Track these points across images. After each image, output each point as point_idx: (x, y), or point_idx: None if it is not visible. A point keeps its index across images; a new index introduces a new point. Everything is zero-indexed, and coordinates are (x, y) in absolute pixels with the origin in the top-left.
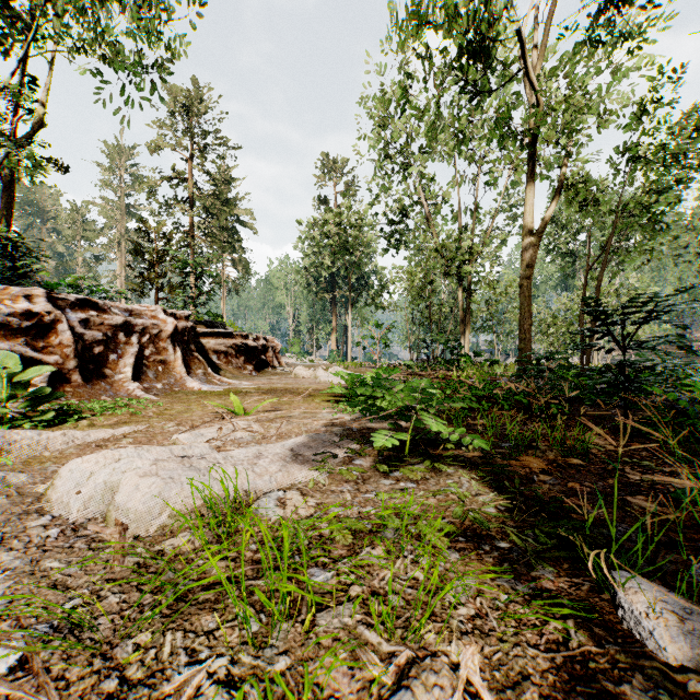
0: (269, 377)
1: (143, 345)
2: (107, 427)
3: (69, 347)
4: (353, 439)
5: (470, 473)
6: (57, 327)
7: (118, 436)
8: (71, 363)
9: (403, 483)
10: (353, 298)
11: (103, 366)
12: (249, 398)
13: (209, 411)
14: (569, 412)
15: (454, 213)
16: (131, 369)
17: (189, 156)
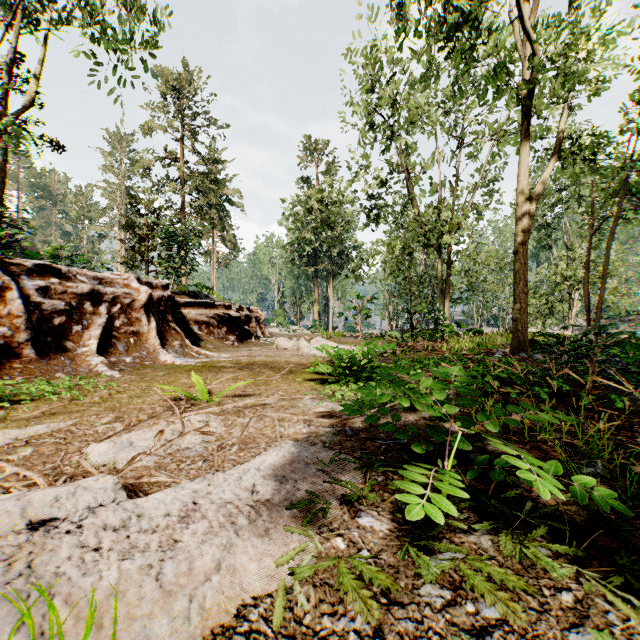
0: (250, 349)
1: (114, 315)
2: (22, 422)
3: (20, 317)
4: (352, 460)
5: (610, 580)
6: (6, 295)
7: (18, 443)
8: (23, 336)
9: (470, 604)
10: (334, 271)
11: (64, 339)
12: (222, 376)
13: (167, 395)
14: (630, 404)
15: (432, 188)
16: (97, 341)
17: (181, 139)
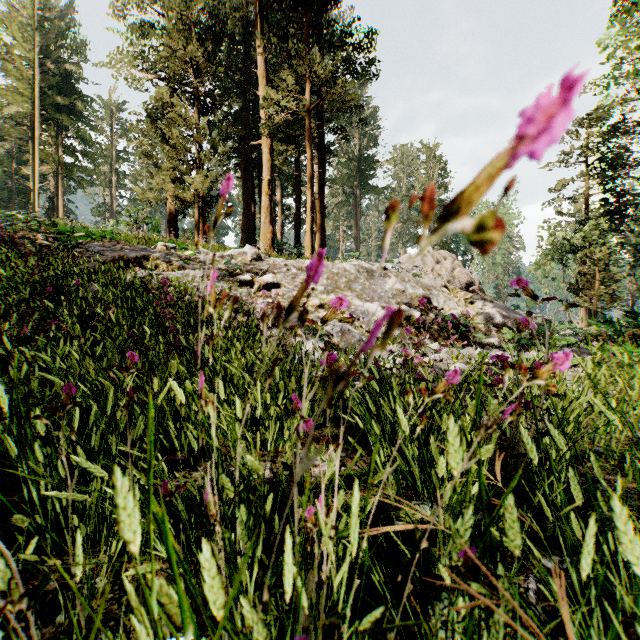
0: None
1: None
2: None
3: None
4: None
5: None
6: None
7: None
8: None
9: None
10: None
11: None
12: None
13: None
14: None
15: None
16: None
17: None
